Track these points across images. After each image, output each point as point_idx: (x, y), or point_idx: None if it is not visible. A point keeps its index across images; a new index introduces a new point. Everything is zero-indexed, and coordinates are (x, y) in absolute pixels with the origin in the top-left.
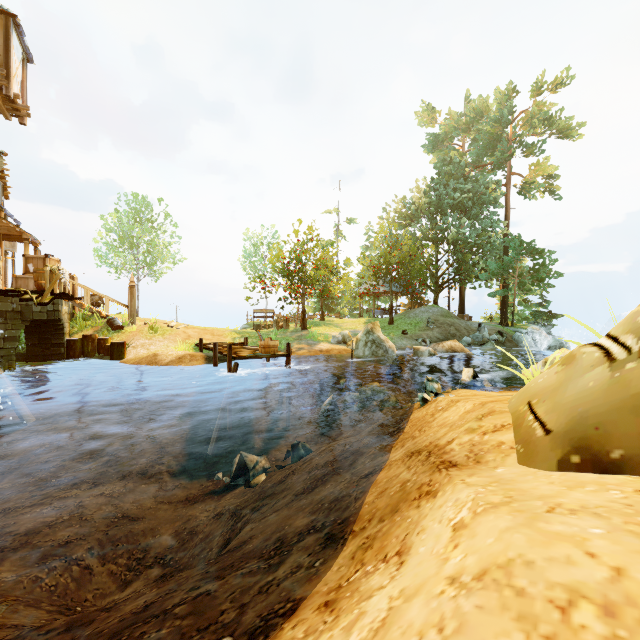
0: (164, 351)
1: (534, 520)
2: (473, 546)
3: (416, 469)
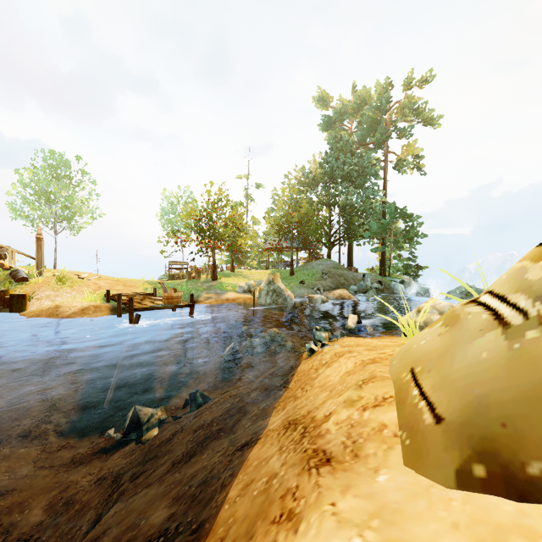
0: (70, 302)
1: None
2: None
3: (287, 456)
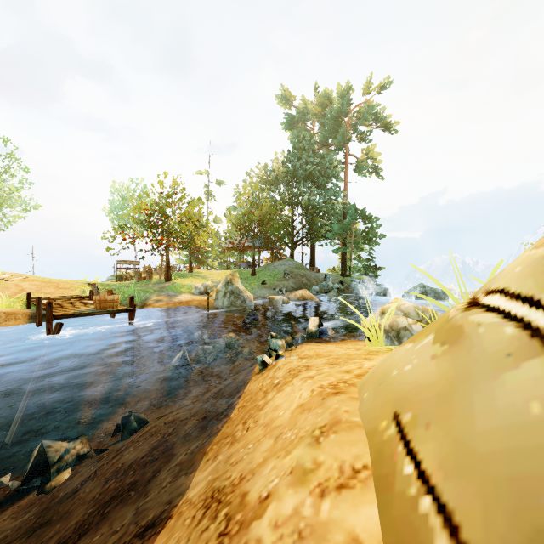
0: None
1: None
2: None
3: None
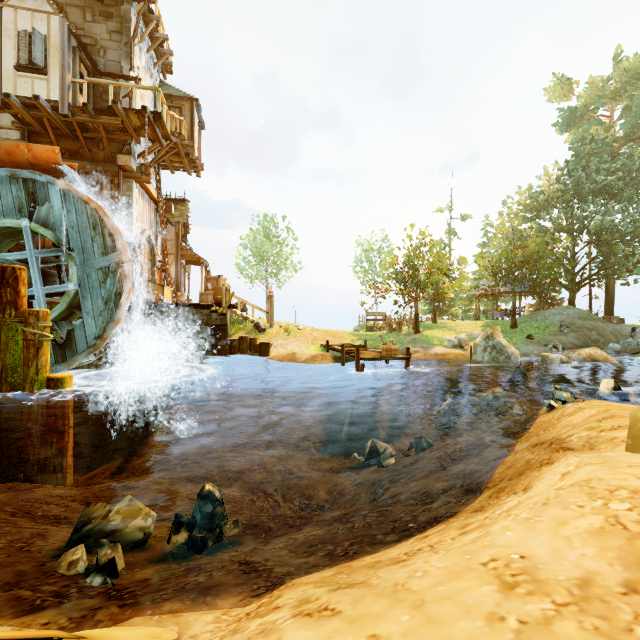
0: (298, 350)
1: (614, 468)
2: (572, 478)
3: (539, 452)
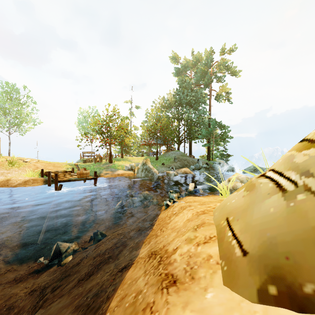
0: (17, 177)
1: None
2: None
3: (148, 278)
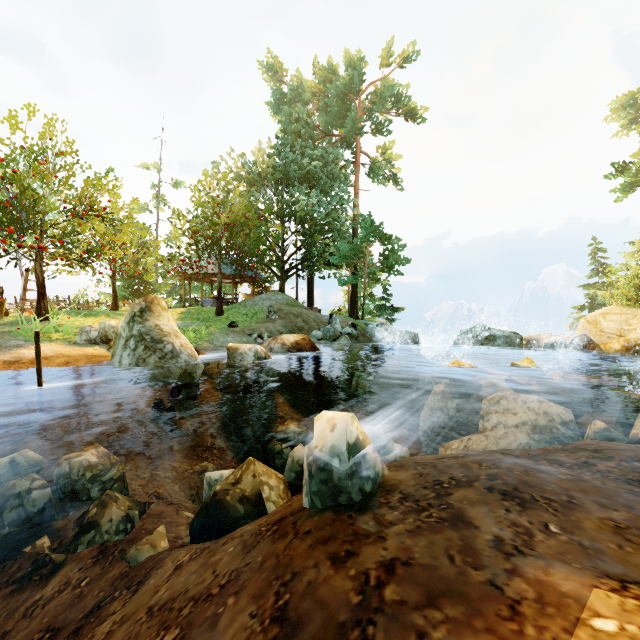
0: None
1: None
2: None
3: None
